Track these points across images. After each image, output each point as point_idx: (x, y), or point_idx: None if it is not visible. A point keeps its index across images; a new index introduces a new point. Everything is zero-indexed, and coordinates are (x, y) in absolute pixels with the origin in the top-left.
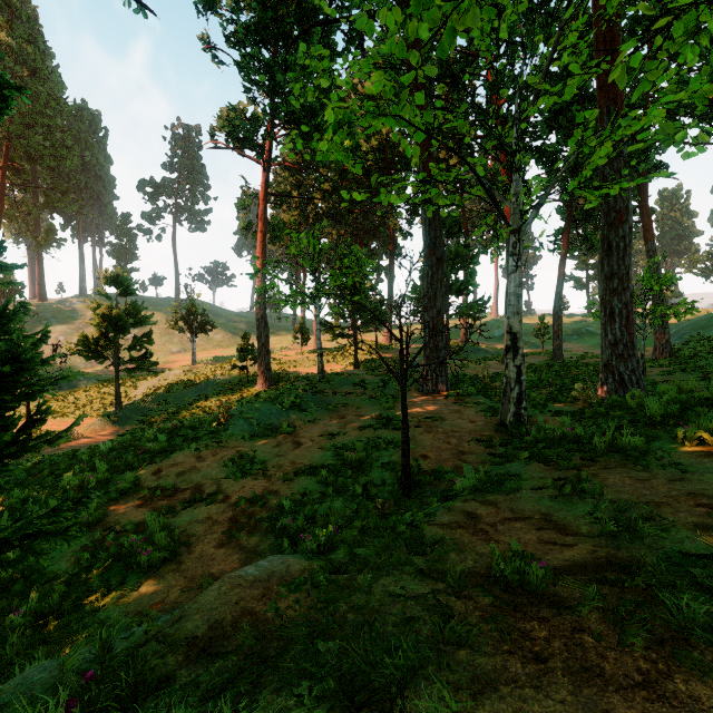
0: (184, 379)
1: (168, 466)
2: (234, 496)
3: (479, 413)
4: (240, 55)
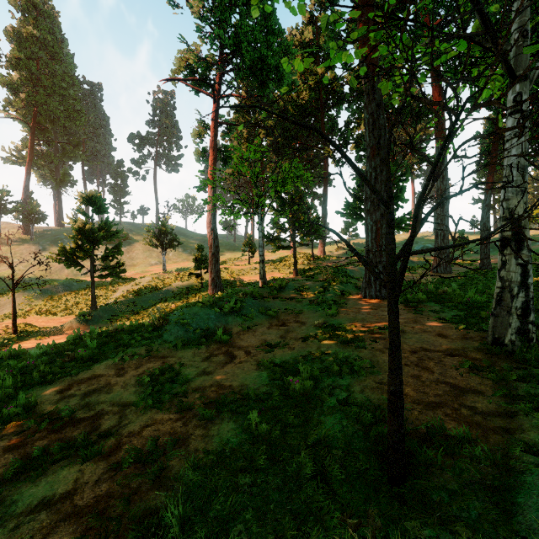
0: (151, 284)
1: (82, 380)
2: (126, 445)
3: (445, 324)
4: None
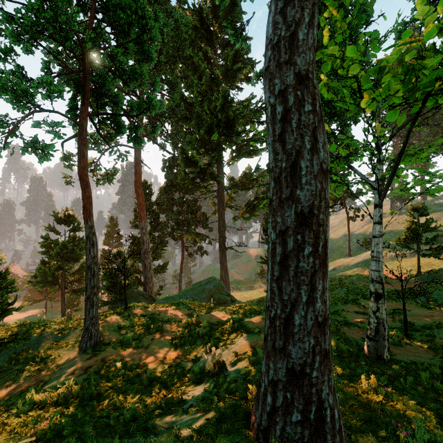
0: None
1: None
2: None
3: None
4: None
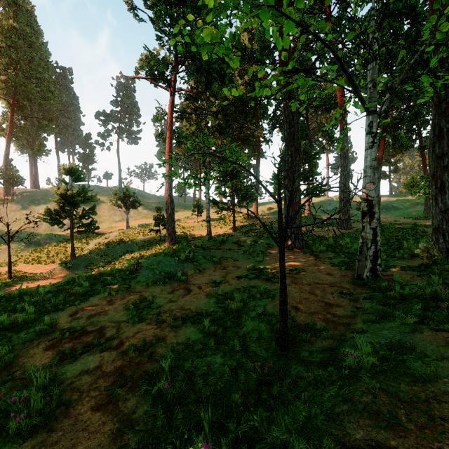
0: (119, 238)
1: (84, 308)
2: (127, 342)
3: (333, 267)
4: (153, 13)
